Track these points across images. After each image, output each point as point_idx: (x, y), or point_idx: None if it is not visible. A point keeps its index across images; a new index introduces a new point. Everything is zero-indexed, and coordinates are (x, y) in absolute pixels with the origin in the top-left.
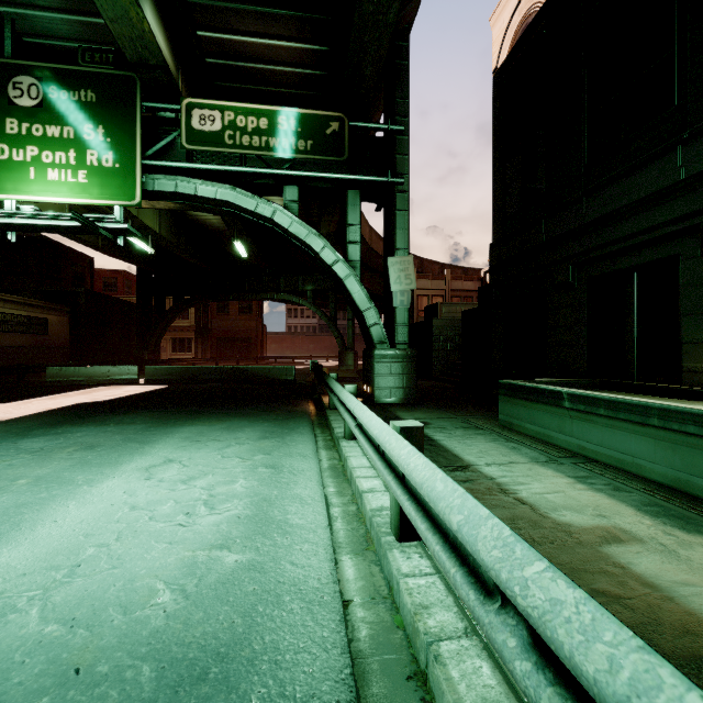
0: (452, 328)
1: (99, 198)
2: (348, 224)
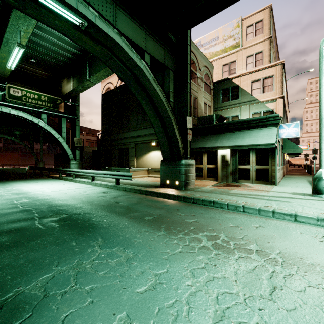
0: (88, 155)
1: None
2: (62, 127)
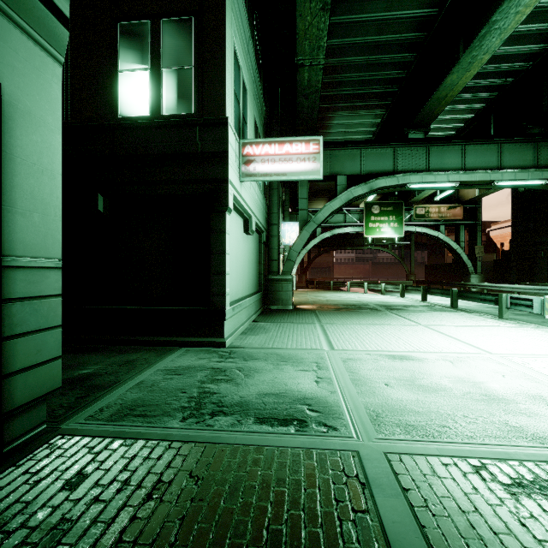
0: (482, 265)
1: (393, 235)
2: (460, 236)
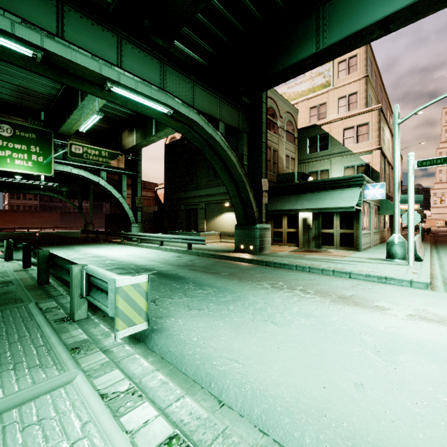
0: (148, 216)
1: (37, 172)
2: (122, 185)
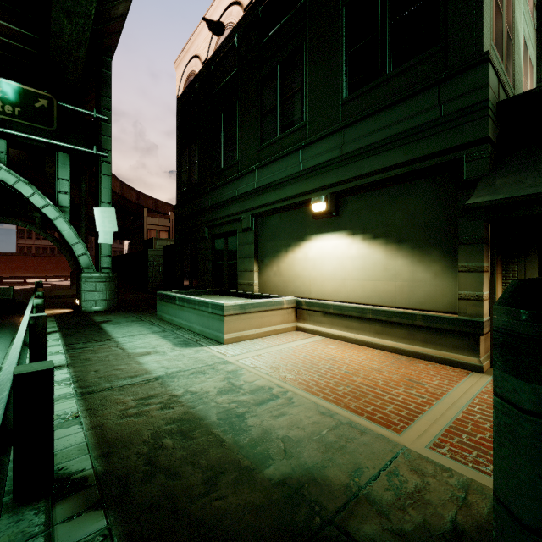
0: (163, 257)
1: None
2: (59, 178)
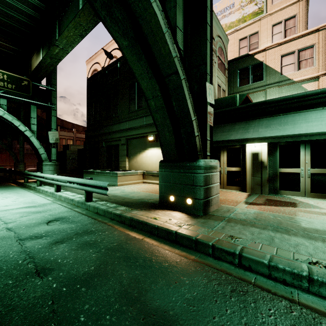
0: (75, 154)
1: None
2: (31, 117)
